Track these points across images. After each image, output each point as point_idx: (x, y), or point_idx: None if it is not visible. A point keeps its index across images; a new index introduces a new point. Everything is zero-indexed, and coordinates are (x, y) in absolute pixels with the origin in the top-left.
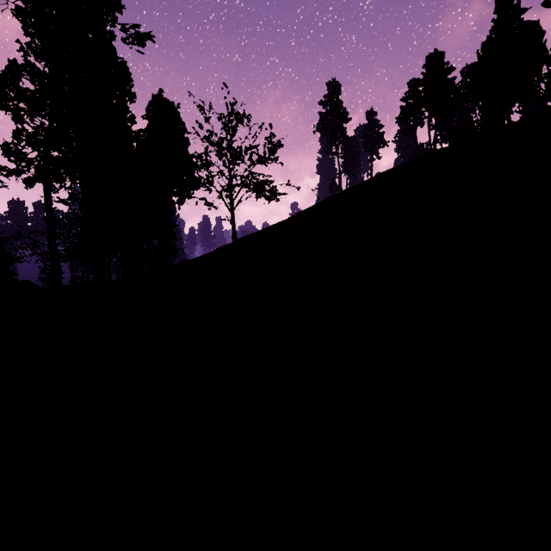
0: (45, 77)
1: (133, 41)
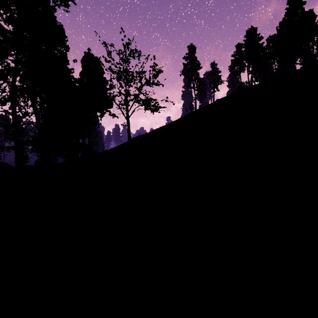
0: (6, 32)
1: (61, 3)
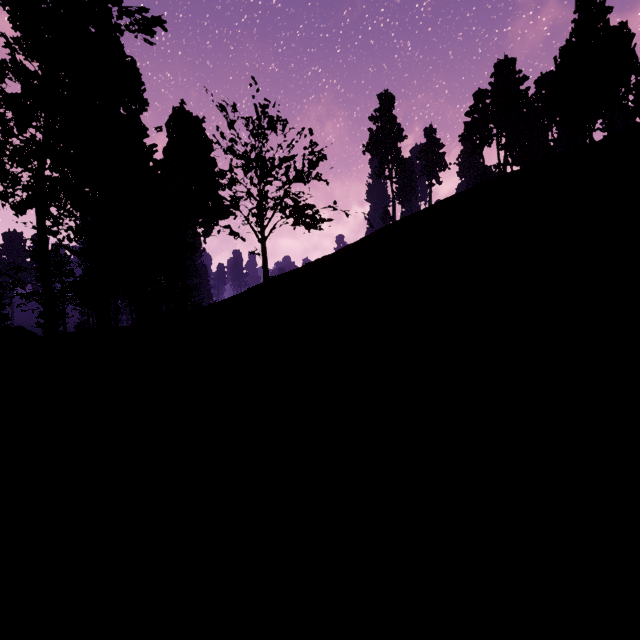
0: (33, 77)
1: (139, 28)
